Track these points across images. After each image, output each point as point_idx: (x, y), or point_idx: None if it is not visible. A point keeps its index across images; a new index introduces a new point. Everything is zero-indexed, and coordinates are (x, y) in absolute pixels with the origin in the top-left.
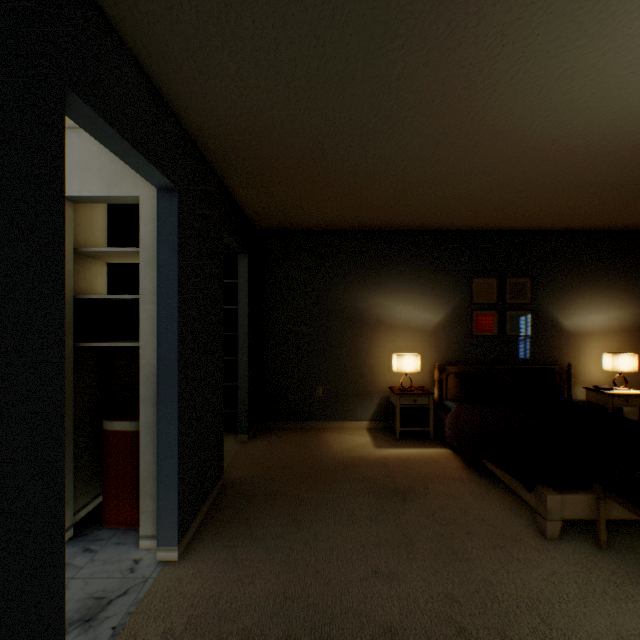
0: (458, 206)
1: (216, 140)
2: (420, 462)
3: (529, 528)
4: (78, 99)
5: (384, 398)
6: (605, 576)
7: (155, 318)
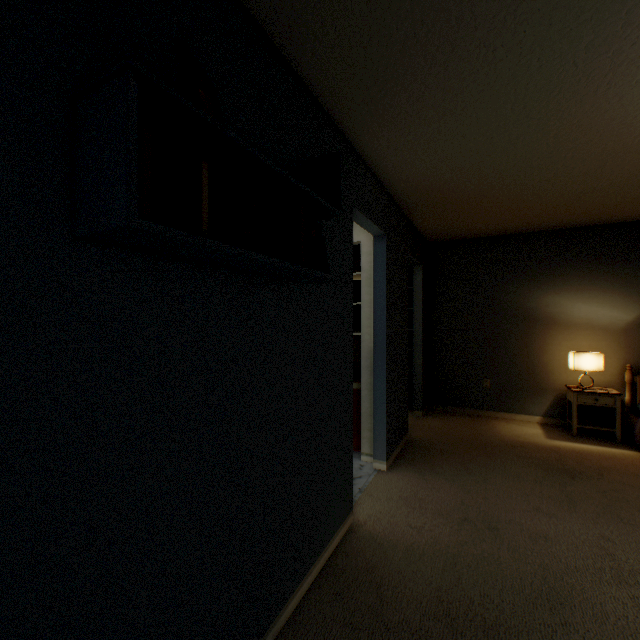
0: None
1: (408, 195)
2: (597, 456)
3: None
4: (355, 209)
5: (559, 396)
6: None
7: (370, 317)
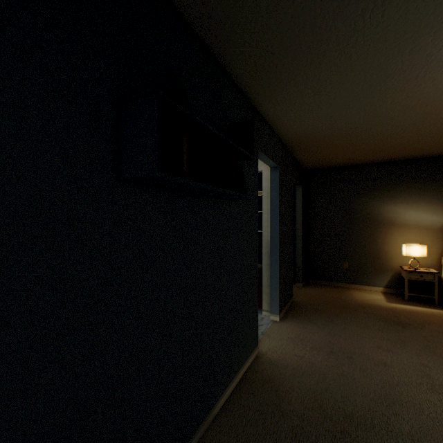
0: None
1: (293, 140)
2: (421, 314)
3: None
4: (259, 151)
5: (396, 274)
6: None
7: (268, 220)
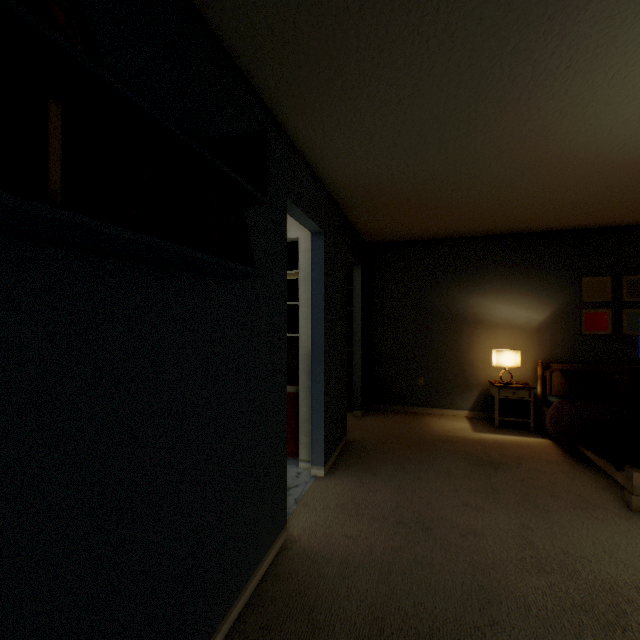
0: (558, 211)
1: (346, 193)
2: (516, 446)
3: (616, 502)
4: (289, 201)
5: (483, 391)
6: None
7: (308, 317)
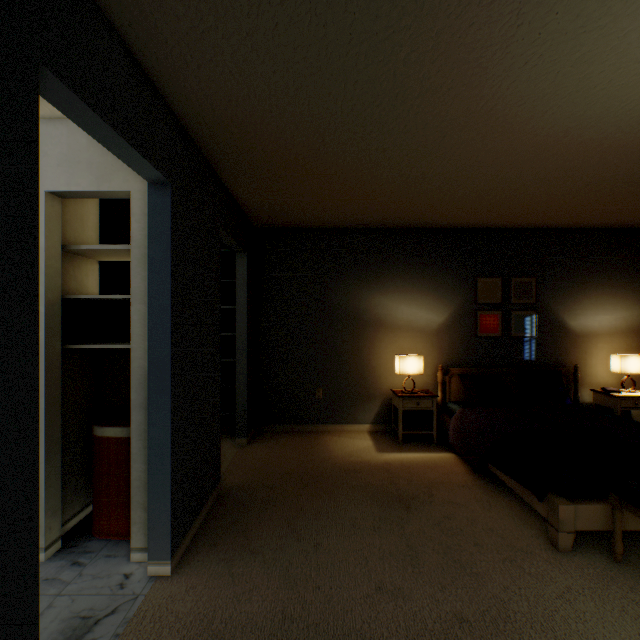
0: (463, 203)
1: (212, 132)
2: (424, 467)
3: (540, 539)
4: (56, 79)
5: (386, 400)
6: (623, 593)
7: (147, 319)
